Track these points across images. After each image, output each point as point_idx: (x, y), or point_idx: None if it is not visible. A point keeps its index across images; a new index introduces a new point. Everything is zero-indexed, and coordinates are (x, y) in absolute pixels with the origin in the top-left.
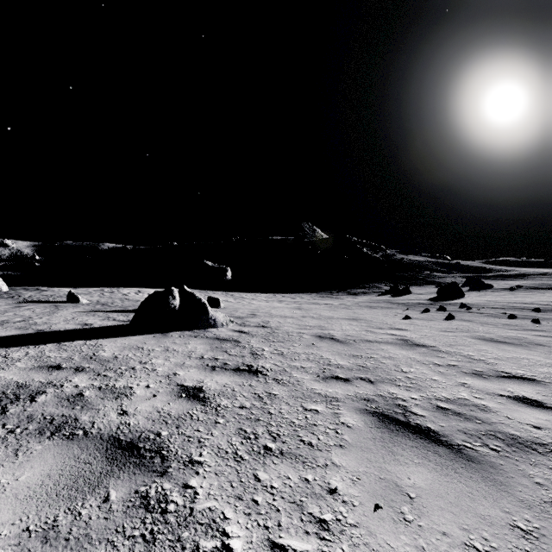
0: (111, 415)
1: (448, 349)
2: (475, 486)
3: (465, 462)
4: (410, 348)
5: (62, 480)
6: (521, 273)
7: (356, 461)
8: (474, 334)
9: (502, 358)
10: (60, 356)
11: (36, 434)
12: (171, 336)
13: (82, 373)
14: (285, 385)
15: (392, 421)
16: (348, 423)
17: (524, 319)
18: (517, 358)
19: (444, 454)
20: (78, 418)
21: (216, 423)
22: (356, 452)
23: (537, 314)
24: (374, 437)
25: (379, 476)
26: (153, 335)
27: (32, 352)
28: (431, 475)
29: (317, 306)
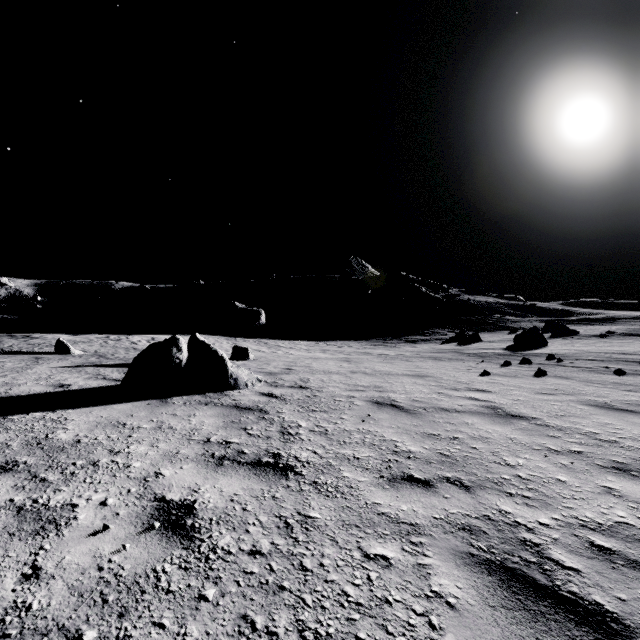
0: (6, 580)
1: (558, 423)
2: None
3: None
4: (505, 420)
5: None
6: (610, 317)
7: None
8: (582, 397)
9: None
10: None
11: None
12: (172, 404)
13: (7, 476)
14: (331, 497)
15: (527, 586)
16: (448, 596)
17: (637, 375)
18: None
19: None
20: None
21: (201, 599)
22: None
23: None
24: (507, 639)
25: None
26: (147, 401)
27: None
28: None
29: (370, 357)
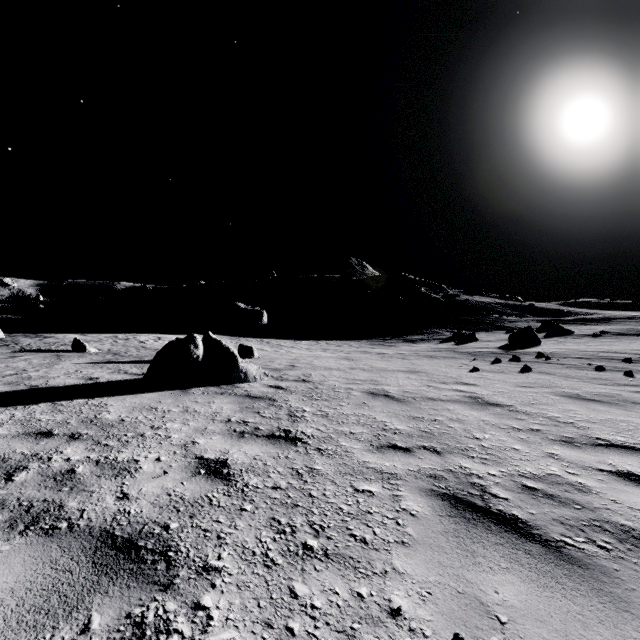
0: (107, 499)
1: (527, 409)
2: (586, 603)
3: (568, 567)
4: (482, 407)
5: (29, 598)
6: (605, 317)
7: (425, 566)
8: (557, 390)
9: (595, 420)
10: (54, 419)
11: (5, 527)
12: (192, 393)
13: (77, 442)
14: (331, 458)
15: (468, 506)
16: (412, 510)
17: (615, 371)
18: (612, 420)
19: (539, 555)
20: (63, 505)
21: (242, 510)
22: (424, 552)
23: (629, 365)
24: (446, 530)
25: (457, 589)
26: (170, 391)
27: (19, 414)
28: (526, 587)
29: (368, 356)
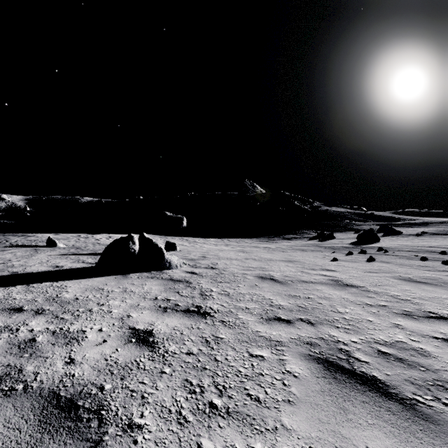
0: (57, 364)
1: (375, 289)
2: None
3: (422, 423)
4: (342, 288)
5: None
6: (424, 222)
7: (307, 423)
8: (395, 274)
9: (425, 298)
10: (25, 298)
11: None
12: (130, 278)
13: (40, 316)
14: (231, 328)
15: (338, 369)
16: (295, 372)
17: (435, 261)
18: (438, 298)
19: (398, 412)
20: (22, 369)
21: (162, 372)
22: (306, 410)
23: (444, 256)
24: (322, 390)
25: (335, 444)
26: (114, 276)
27: (0, 294)
28: (390, 442)
29: (258, 249)
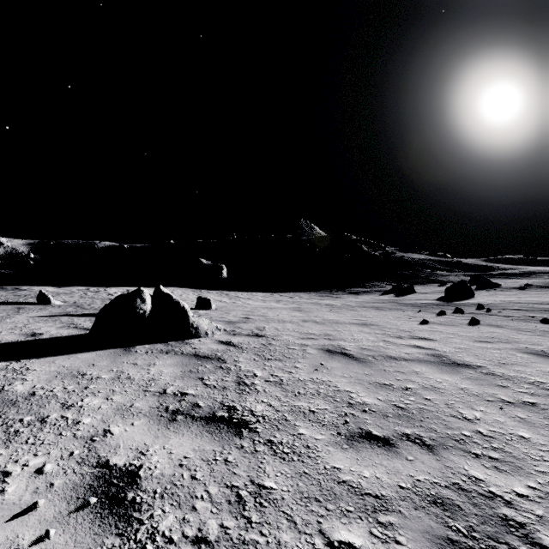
0: None
1: (503, 372)
2: None
3: None
4: (452, 369)
5: None
6: (526, 272)
7: None
8: (519, 345)
9: None
10: None
11: None
12: (134, 353)
13: None
14: (287, 461)
15: None
16: None
17: None
18: None
19: None
20: None
21: None
22: None
23: None
24: None
25: None
26: (111, 350)
27: None
28: None
29: (319, 307)
